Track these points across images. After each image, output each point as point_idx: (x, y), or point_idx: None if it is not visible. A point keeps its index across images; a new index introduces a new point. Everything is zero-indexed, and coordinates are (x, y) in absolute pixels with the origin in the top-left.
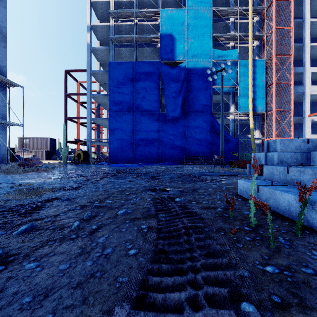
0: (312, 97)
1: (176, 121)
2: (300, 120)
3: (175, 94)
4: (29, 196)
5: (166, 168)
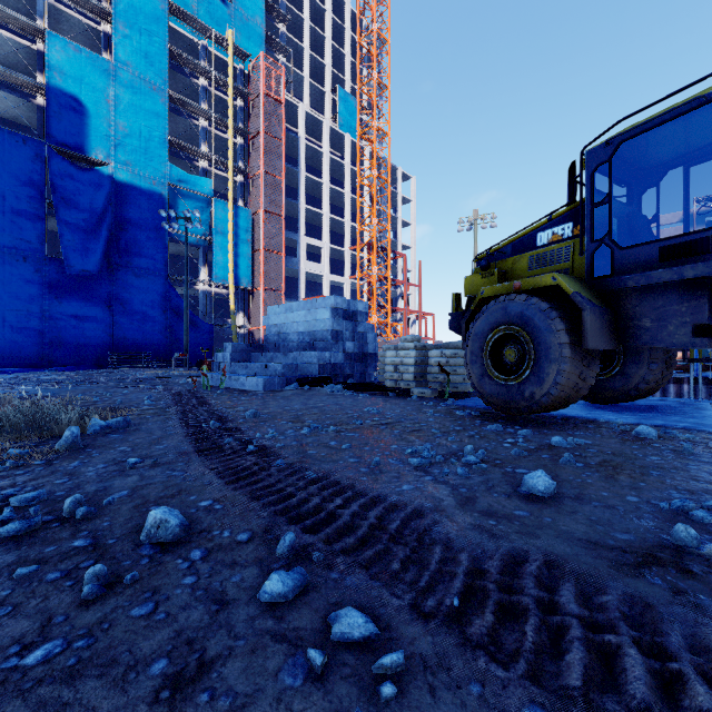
0: (308, 275)
1: (90, 280)
2: None
3: (87, 225)
4: None
5: (87, 374)
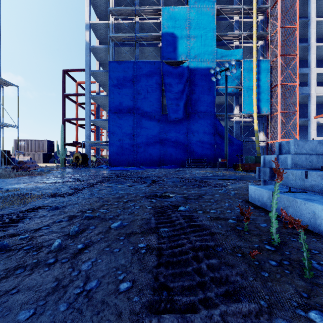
0: (317, 98)
1: (178, 122)
2: (306, 122)
3: (177, 95)
4: (12, 204)
5: (168, 172)
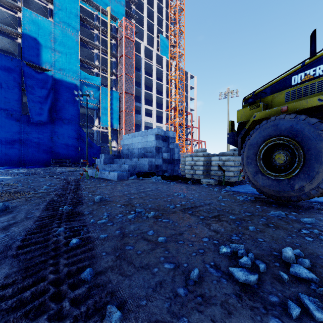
0: (146, 123)
1: (42, 125)
2: None
3: (41, 99)
4: None
5: (37, 170)
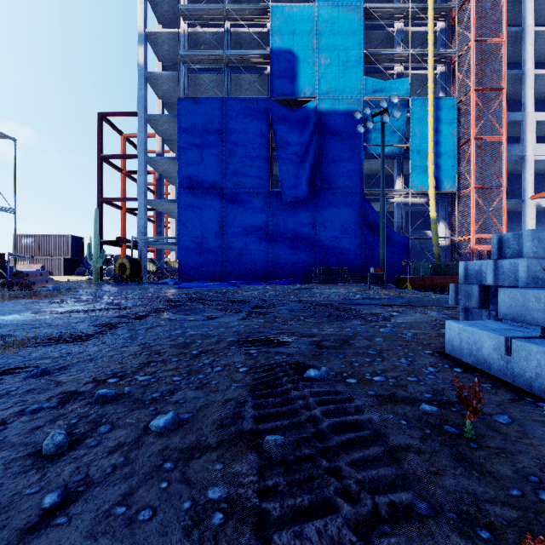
0: (537, 165)
1: (299, 205)
2: (517, 204)
3: (297, 157)
4: None
5: (282, 291)
